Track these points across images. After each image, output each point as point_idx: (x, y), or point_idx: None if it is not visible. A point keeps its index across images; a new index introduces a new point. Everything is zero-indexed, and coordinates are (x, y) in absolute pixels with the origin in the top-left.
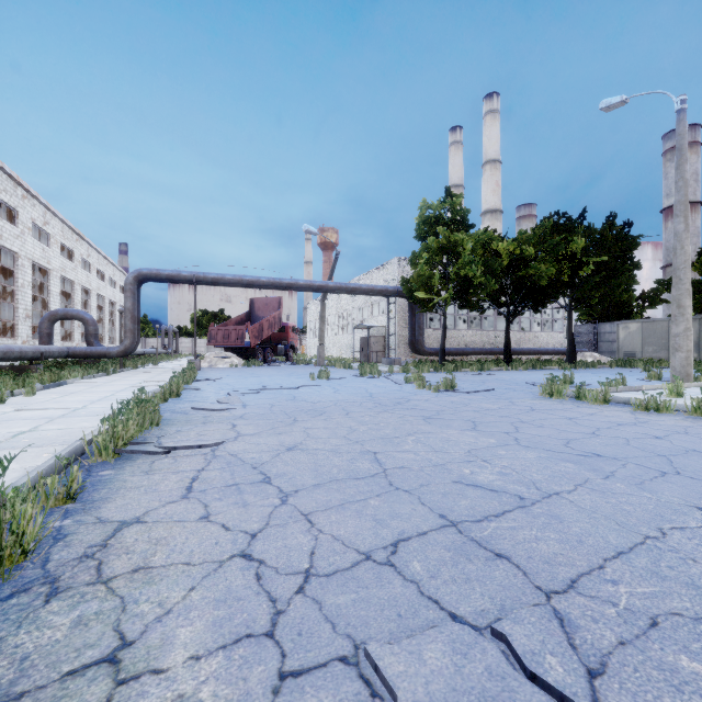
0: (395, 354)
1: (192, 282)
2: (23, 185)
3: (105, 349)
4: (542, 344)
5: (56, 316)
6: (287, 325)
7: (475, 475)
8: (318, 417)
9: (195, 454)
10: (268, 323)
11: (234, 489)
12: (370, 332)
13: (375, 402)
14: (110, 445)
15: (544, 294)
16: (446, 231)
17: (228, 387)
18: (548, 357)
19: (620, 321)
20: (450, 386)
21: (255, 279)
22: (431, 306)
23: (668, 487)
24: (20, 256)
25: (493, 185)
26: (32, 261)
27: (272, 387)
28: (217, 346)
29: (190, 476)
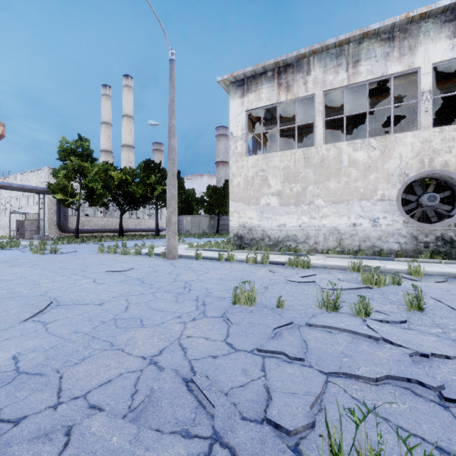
0: (44, 233)
1: None
2: None
3: None
4: (150, 226)
5: None
6: None
7: (1, 278)
8: None
9: None
10: None
11: None
12: (26, 217)
13: None
14: None
15: (138, 201)
16: (78, 160)
17: None
18: (153, 232)
19: (184, 215)
20: (54, 251)
21: None
22: (68, 203)
23: (67, 272)
24: None
25: (128, 130)
26: None
27: None
28: None
29: None
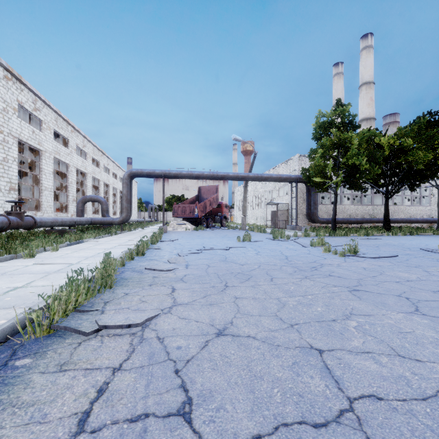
0: (296, 223)
1: (162, 176)
2: (71, 124)
3: (112, 219)
4: (411, 215)
5: (85, 199)
6: (222, 203)
7: None
8: (246, 282)
9: (124, 334)
10: (209, 202)
11: (136, 435)
12: (277, 207)
13: (293, 265)
14: (45, 321)
15: (421, 176)
16: (338, 132)
17: (180, 247)
18: (417, 224)
19: None
20: (353, 251)
21: (200, 173)
22: (325, 188)
23: None
24: (70, 165)
25: (367, 100)
26: (76, 168)
27: (210, 248)
28: (178, 217)
29: (98, 384)
